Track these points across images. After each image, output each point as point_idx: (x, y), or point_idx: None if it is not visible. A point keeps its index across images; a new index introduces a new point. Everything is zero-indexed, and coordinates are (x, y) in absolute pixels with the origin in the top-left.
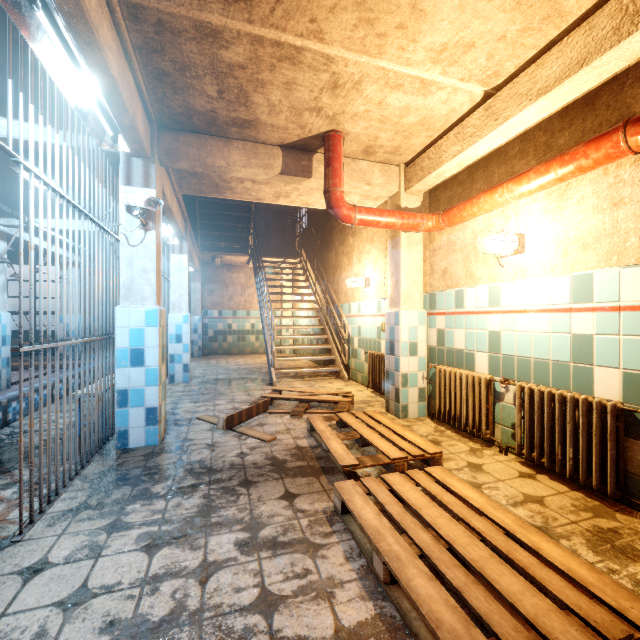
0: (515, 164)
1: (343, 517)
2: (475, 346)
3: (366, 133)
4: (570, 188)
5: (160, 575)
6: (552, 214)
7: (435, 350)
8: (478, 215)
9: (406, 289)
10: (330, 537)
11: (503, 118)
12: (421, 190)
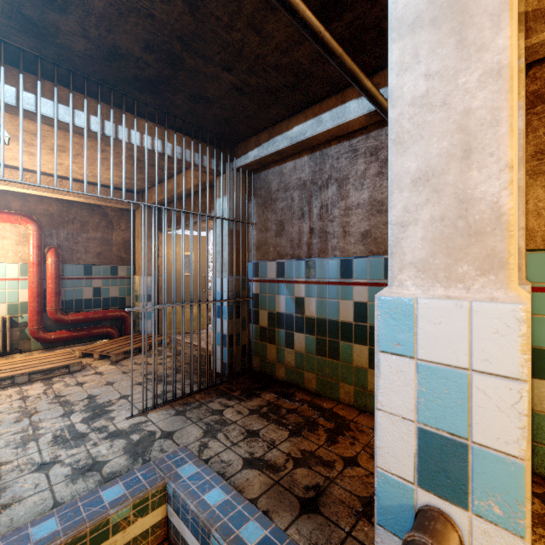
0: None
1: None
2: None
3: None
4: None
5: None
6: None
7: None
8: None
9: None
10: None
11: None
12: None
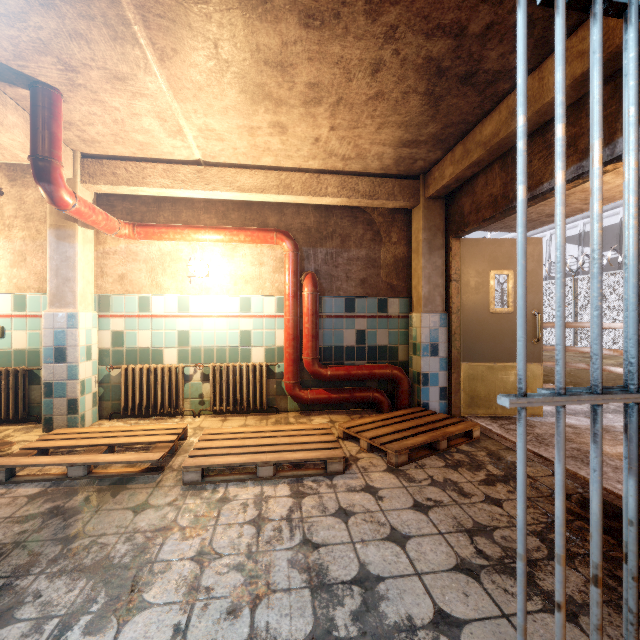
0: (201, 214)
1: (206, 481)
2: (164, 343)
3: (86, 115)
4: (239, 246)
5: (189, 590)
6: (228, 258)
7: (109, 352)
8: (176, 241)
9: (82, 289)
10: (219, 491)
11: (213, 187)
12: (101, 190)
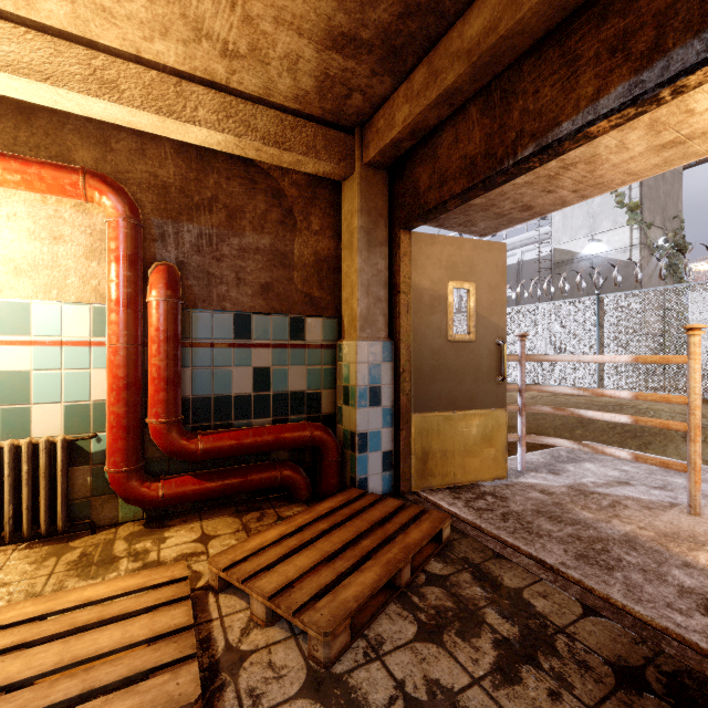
0: None
1: None
2: None
3: None
4: None
5: None
6: None
7: None
8: None
9: None
10: None
11: None
12: None
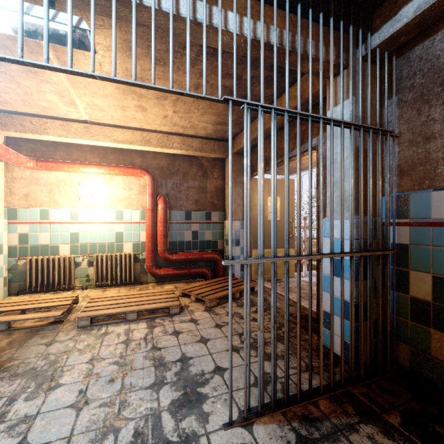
0: (88, 155)
1: (93, 325)
2: (60, 241)
3: (3, 88)
4: (114, 177)
5: (86, 375)
6: (107, 184)
7: (17, 248)
8: (69, 172)
9: None
10: (102, 329)
11: (96, 138)
12: (11, 135)
